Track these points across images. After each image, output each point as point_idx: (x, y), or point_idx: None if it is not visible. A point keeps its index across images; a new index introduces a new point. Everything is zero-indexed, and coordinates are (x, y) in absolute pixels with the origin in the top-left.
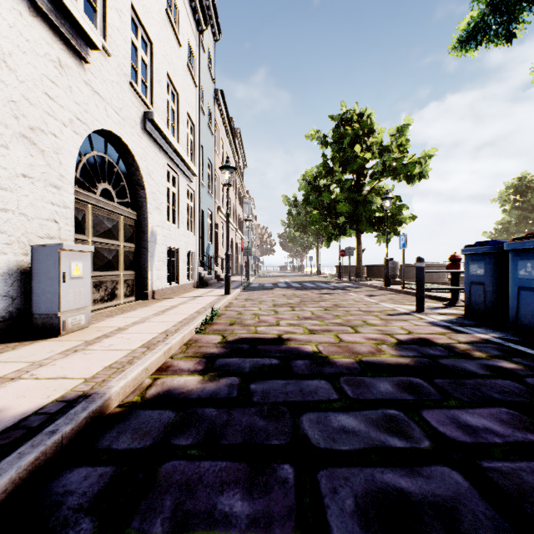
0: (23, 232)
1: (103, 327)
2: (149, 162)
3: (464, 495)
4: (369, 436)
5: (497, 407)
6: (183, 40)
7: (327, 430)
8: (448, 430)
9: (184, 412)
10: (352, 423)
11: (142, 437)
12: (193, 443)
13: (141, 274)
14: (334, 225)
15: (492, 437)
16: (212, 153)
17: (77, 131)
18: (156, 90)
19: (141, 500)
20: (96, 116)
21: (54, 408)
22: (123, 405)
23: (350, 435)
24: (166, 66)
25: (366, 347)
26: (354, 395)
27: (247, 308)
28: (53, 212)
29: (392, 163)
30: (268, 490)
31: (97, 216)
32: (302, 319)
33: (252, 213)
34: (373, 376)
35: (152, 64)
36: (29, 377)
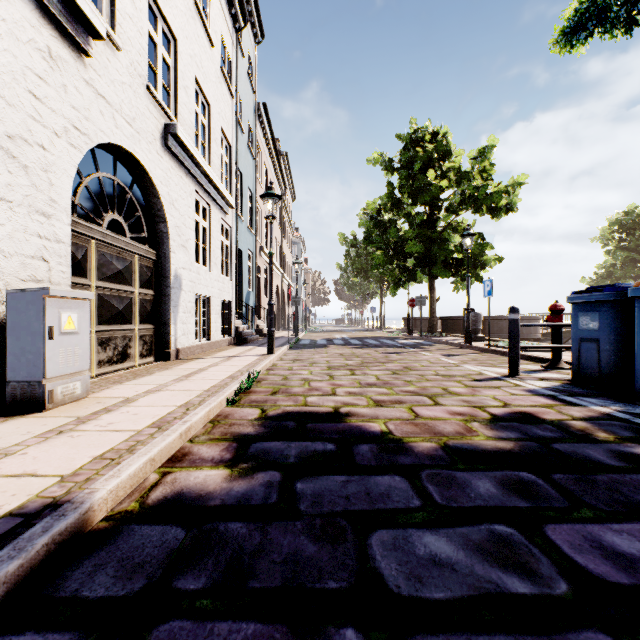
0: None
1: (106, 398)
2: (172, 188)
3: None
4: (473, 573)
5: None
6: (217, 39)
7: (409, 562)
8: (591, 562)
9: (199, 529)
10: (445, 549)
11: (130, 575)
12: (206, 586)
13: (162, 329)
14: (401, 269)
15: None
16: (253, 181)
17: (74, 143)
18: (181, 98)
19: None
20: (100, 126)
21: (3, 527)
22: (112, 518)
23: (444, 570)
24: (194, 69)
25: (452, 425)
26: (443, 501)
27: (295, 371)
28: (41, 247)
29: (473, 192)
30: None
31: (103, 254)
32: (365, 387)
33: (302, 255)
34: (466, 470)
35: (176, 65)
36: None
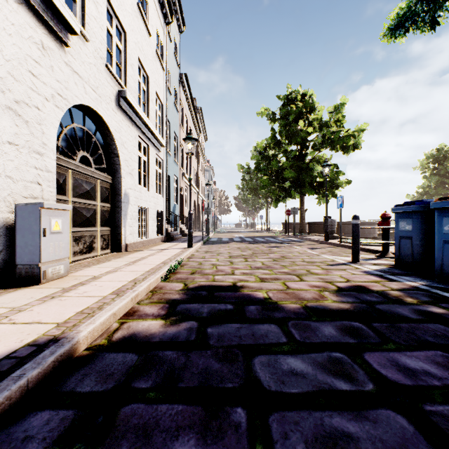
0: (9, 192)
1: (80, 276)
2: (123, 133)
3: (410, 440)
4: (316, 379)
5: (432, 350)
6: (153, 30)
7: (277, 373)
8: (389, 373)
9: (146, 355)
10: (300, 366)
11: (105, 380)
12: (152, 386)
13: (116, 230)
14: (281, 189)
15: (431, 380)
16: (177, 128)
17: (58, 105)
18: (129, 72)
19: (98, 446)
20: (75, 93)
21: (25, 352)
22: (91, 348)
23: (298, 377)
24: (137, 52)
25: (310, 294)
26: (301, 339)
27: (206, 259)
28: (37, 175)
29: (330, 135)
30: (221, 435)
31: (76, 180)
32: (254, 269)
33: (212, 179)
34: (318, 320)
35: (125, 50)
36: (7, 322)
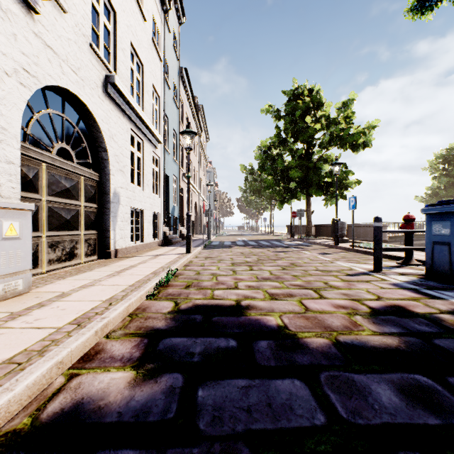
0: None
1: (45, 292)
2: (112, 125)
3: None
4: None
5: None
6: (148, 16)
7: None
8: None
9: None
10: None
11: None
12: None
13: (103, 234)
14: (286, 190)
15: None
16: (177, 125)
17: (23, 83)
18: (119, 57)
19: None
20: (48, 71)
21: None
22: None
23: None
24: (130, 36)
25: (338, 319)
26: (348, 415)
27: (206, 267)
28: None
29: (339, 133)
30: None
31: (52, 175)
32: (261, 281)
33: (214, 180)
34: (362, 371)
35: (115, 32)
36: None
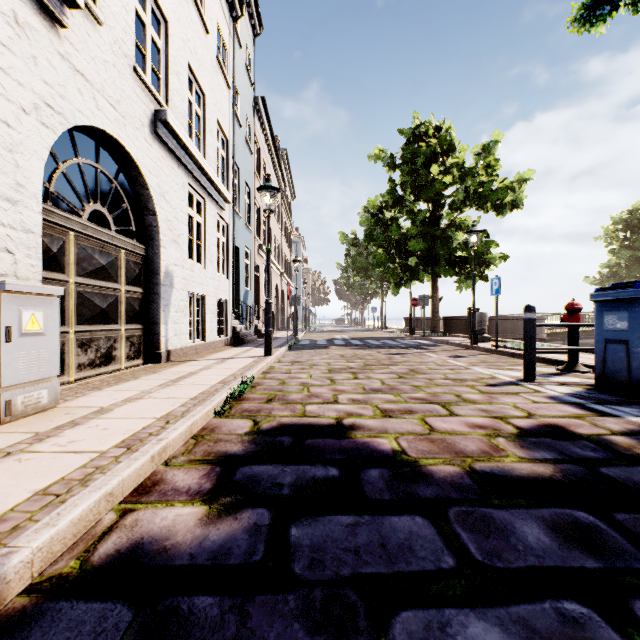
0: None
1: (78, 407)
2: (163, 178)
3: None
4: None
5: None
6: (212, 26)
7: None
8: None
9: (152, 610)
10: None
11: None
12: None
13: (151, 329)
14: (403, 268)
15: None
16: (251, 177)
17: (46, 122)
18: (173, 84)
19: None
20: (79, 105)
21: None
22: (37, 588)
23: None
24: (187, 55)
25: (474, 442)
26: (484, 558)
27: (293, 374)
28: (4, 237)
29: (478, 188)
30: None
31: (83, 248)
32: (369, 393)
33: (302, 254)
34: (504, 506)
35: (167, 49)
36: None
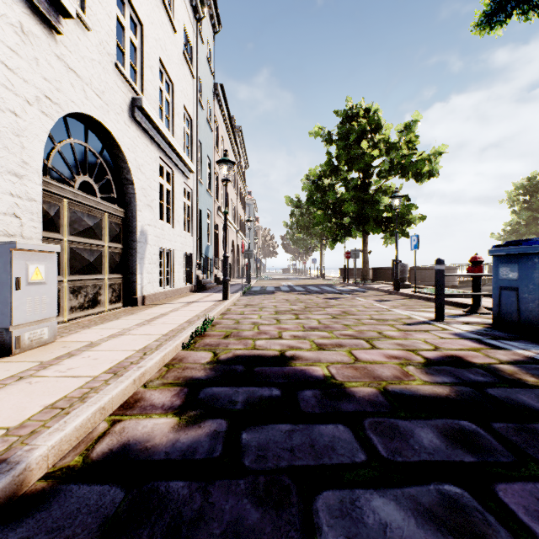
0: None
1: (72, 342)
2: (139, 154)
3: None
4: None
5: None
6: (179, 26)
7: (358, 534)
8: None
9: (139, 490)
10: (395, 516)
11: None
12: None
13: (129, 278)
14: (339, 226)
15: None
16: (211, 151)
17: (45, 111)
18: (147, 76)
19: None
20: (71, 96)
21: None
22: (52, 475)
23: None
24: (159, 51)
25: (389, 369)
26: (388, 454)
27: (246, 315)
28: (13, 205)
29: (400, 160)
30: None
31: (74, 212)
32: (308, 330)
33: (254, 214)
34: (408, 418)
35: (142, 47)
36: None
